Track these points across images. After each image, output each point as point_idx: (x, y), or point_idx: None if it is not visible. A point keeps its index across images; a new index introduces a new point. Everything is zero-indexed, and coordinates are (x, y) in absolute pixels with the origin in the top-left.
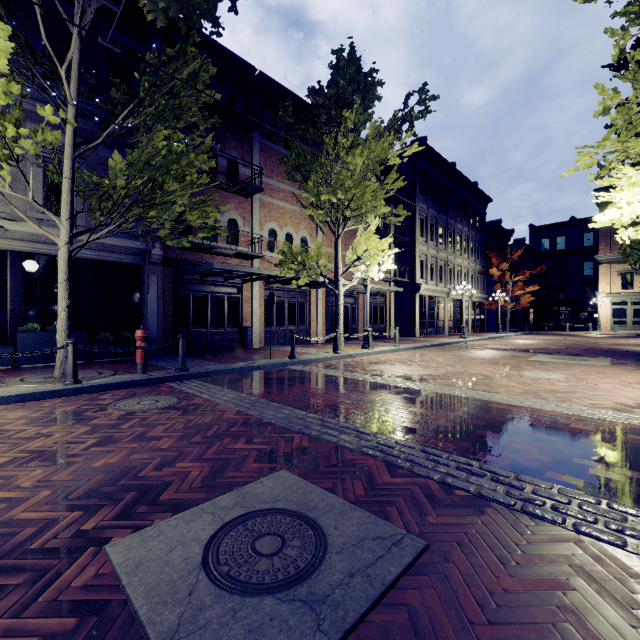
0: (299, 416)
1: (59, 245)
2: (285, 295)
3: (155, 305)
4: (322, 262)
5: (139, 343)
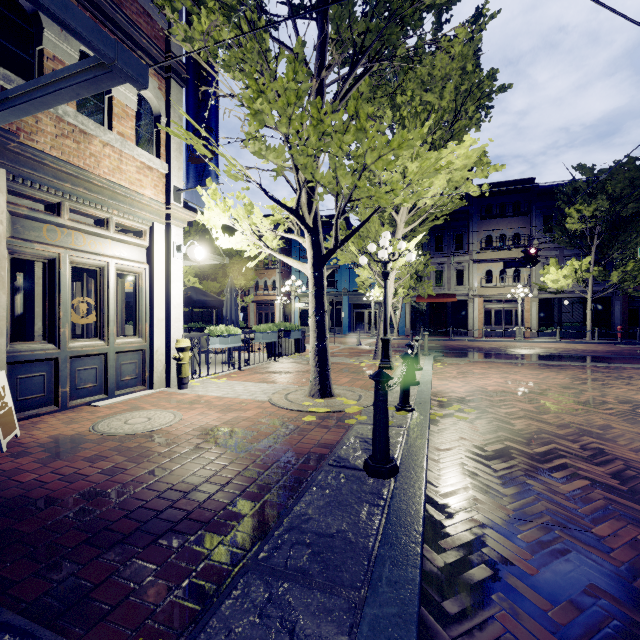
0: None
1: (588, 298)
2: None
3: (618, 315)
4: None
5: (618, 330)
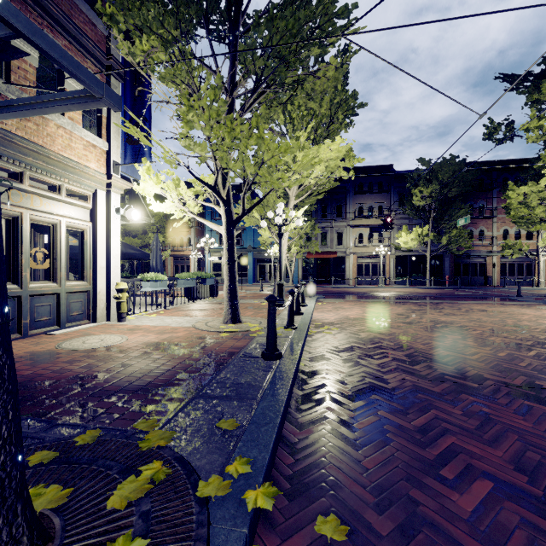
0: (486, 292)
1: (427, 256)
2: (515, 260)
3: (447, 268)
4: (524, 248)
5: (447, 279)
